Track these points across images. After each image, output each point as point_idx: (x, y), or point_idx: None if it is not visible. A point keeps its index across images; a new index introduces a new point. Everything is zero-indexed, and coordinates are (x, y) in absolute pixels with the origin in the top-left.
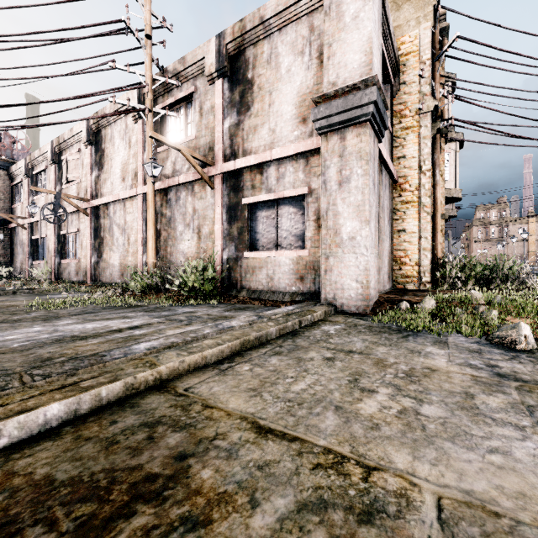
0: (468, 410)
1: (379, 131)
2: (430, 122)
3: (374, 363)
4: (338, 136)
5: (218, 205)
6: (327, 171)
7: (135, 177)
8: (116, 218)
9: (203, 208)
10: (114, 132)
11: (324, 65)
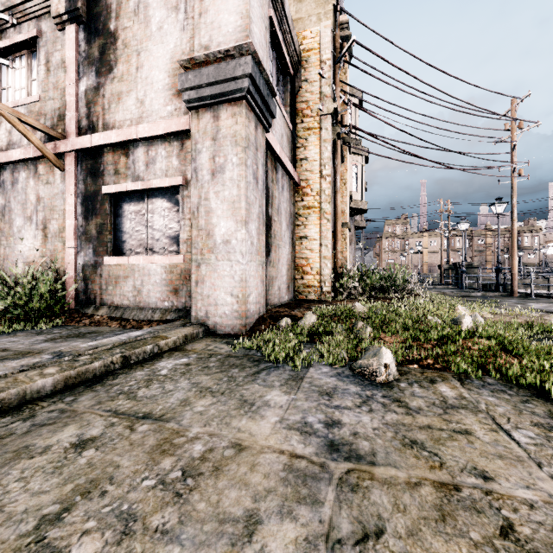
0: None
1: (263, 117)
2: (330, 125)
3: (155, 445)
4: (211, 114)
5: (69, 193)
6: (198, 156)
7: None
8: None
9: (50, 197)
10: None
11: (195, 23)
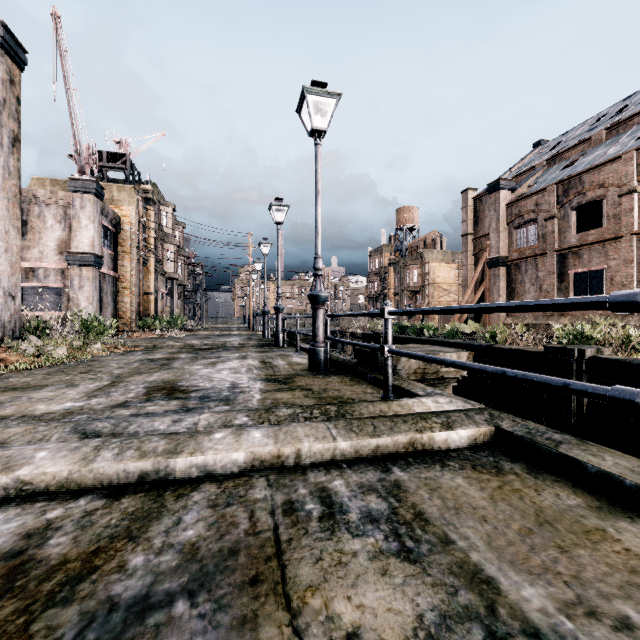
0: None
1: (99, 267)
2: (135, 253)
3: None
4: (79, 269)
5: None
6: (74, 281)
7: None
8: None
9: None
10: None
11: (72, 238)
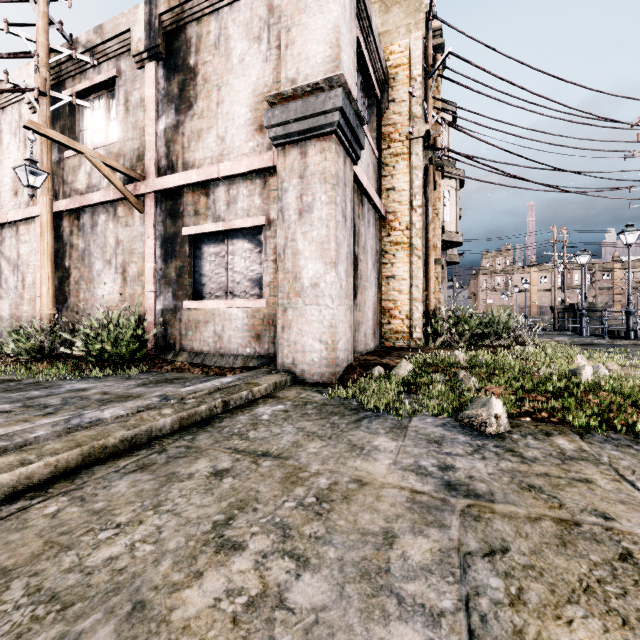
0: (370, 580)
1: (352, 150)
2: (422, 150)
3: (284, 477)
4: (298, 150)
5: (149, 236)
6: (285, 195)
7: (33, 191)
8: (5, 248)
9: (129, 239)
10: (2, 123)
11: (281, 56)
